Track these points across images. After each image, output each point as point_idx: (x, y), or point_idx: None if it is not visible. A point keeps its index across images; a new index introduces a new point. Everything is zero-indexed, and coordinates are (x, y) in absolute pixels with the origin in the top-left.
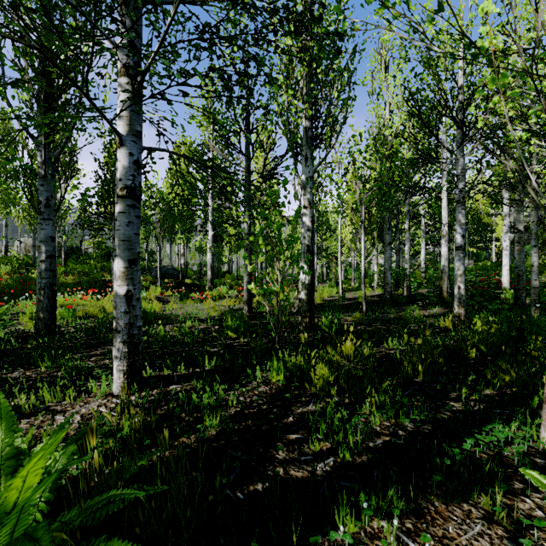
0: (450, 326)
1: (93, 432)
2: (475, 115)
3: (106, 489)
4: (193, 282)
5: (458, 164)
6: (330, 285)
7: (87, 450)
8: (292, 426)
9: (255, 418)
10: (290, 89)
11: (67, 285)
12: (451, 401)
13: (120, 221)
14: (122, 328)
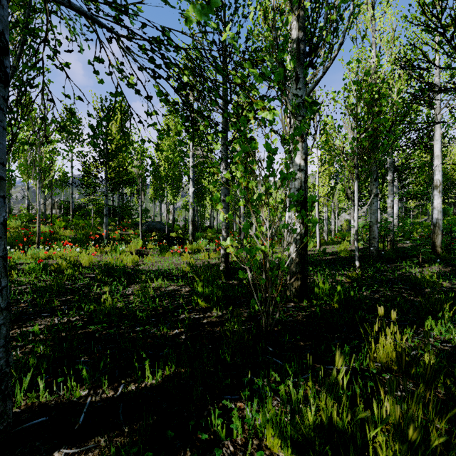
0: None
1: None
2: None
3: None
4: (177, 236)
5: None
6: None
7: None
8: None
9: None
10: None
11: (64, 238)
12: None
13: None
14: None
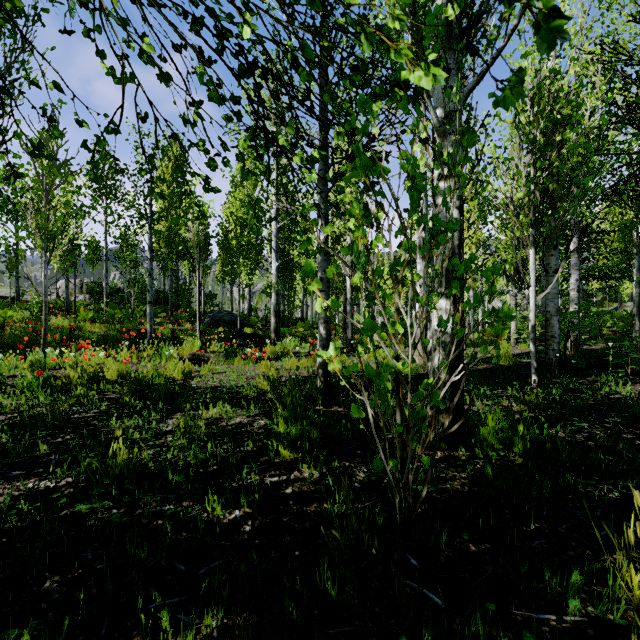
0: None
1: None
2: None
3: None
4: (254, 332)
5: None
6: None
7: None
8: None
9: None
10: None
11: (90, 335)
12: None
13: None
14: None
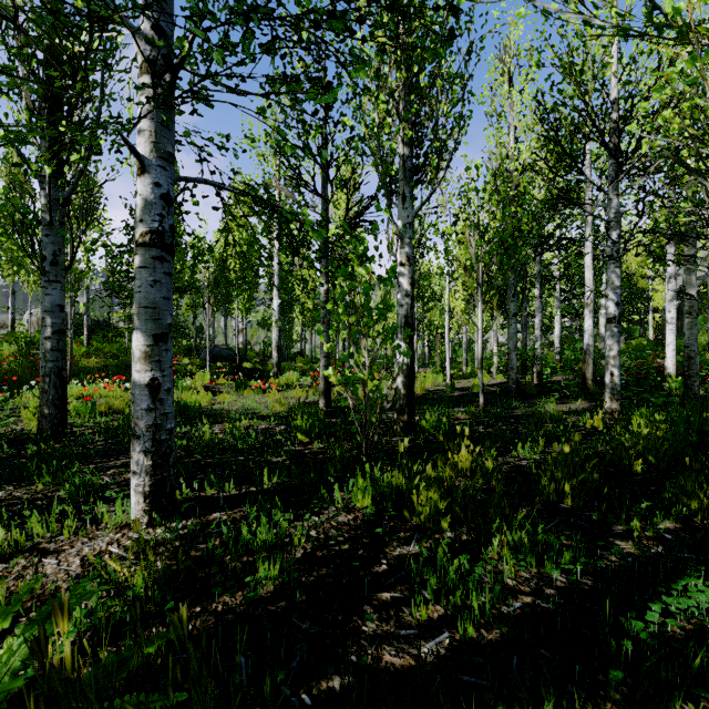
0: (600, 426)
1: (63, 610)
2: (636, 138)
3: (82, 706)
4: (254, 367)
5: (610, 206)
6: (434, 370)
7: (47, 646)
8: (385, 579)
9: (332, 564)
10: (382, 102)
11: (89, 370)
12: (616, 539)
13: (142, 280)
14: (144, 432)
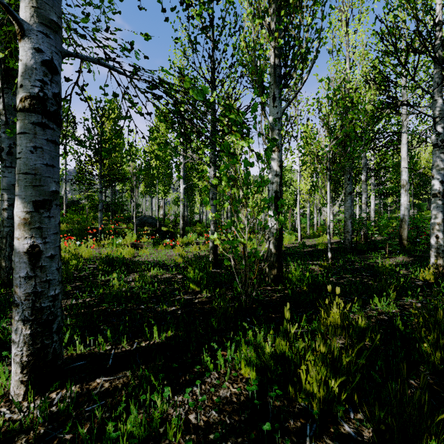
0: (431, 279)
1: None
2: None
3: None
4: (168, 230)
5: (436, 105)
6: (288, 232)
7: None
8: None
9: None
10: (257, 18)
11: (61, 232)
12: None
13: (22, 146)
14: (23, 300)
